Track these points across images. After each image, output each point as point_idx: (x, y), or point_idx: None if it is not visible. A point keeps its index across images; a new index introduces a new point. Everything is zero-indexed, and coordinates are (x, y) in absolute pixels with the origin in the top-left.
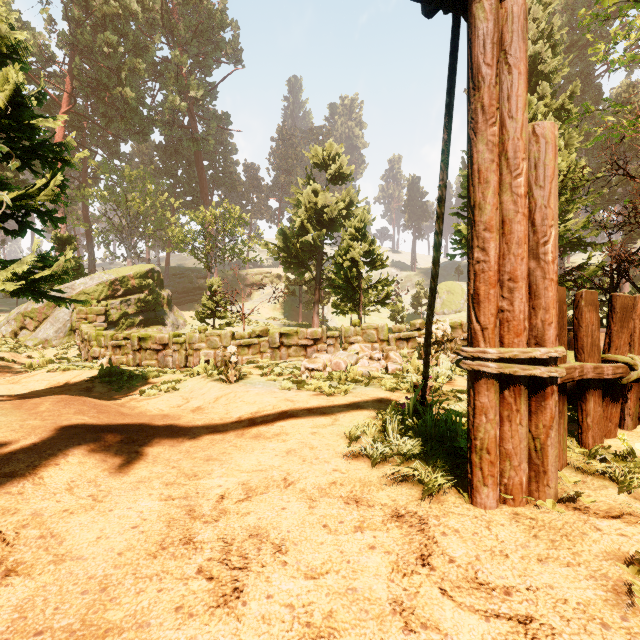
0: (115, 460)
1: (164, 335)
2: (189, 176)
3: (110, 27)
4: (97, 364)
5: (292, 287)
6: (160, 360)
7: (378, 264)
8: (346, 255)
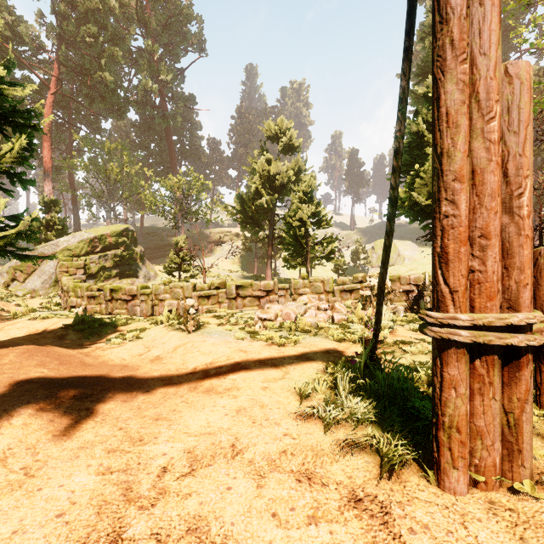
0: (63, 419)
1: (133, 287)
2: (160, 149)
3: (92, 20)
4: (73, 313)
5: (249, 244)
6: (129, 309)
7: (323, 224)
8: (295, 216)
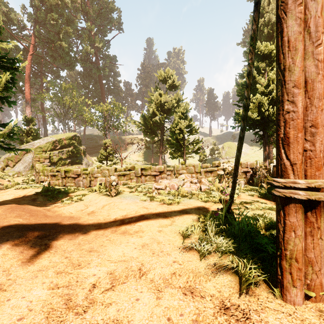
0: (29, 251)
1: (78, 169)
2: (95, 88)
3: (54, 10)
4: (42, 185)
5: (148, 145)
6: (76, 183)
7: (193, 132)
8: (176, 127)
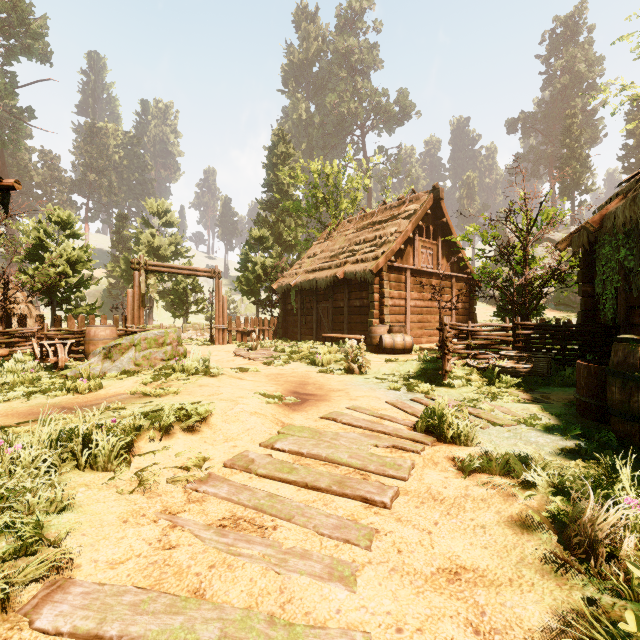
0: None
1: None
2: None
3: None
4: None
5: (111, 290)
6: None
7: (198, 290)
8: (179, 285)
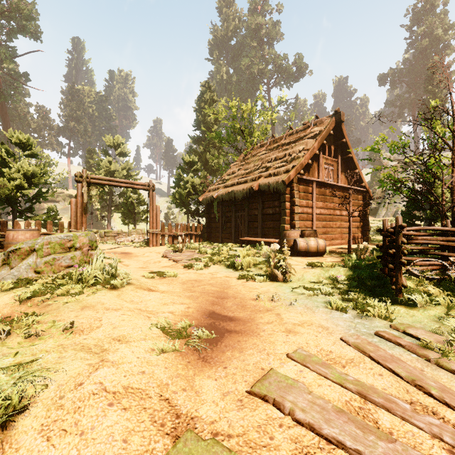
0: None
1: None
2: None
3: None
4: None
5: None
6: None
7: (143, 203)
8: (128, 199)
